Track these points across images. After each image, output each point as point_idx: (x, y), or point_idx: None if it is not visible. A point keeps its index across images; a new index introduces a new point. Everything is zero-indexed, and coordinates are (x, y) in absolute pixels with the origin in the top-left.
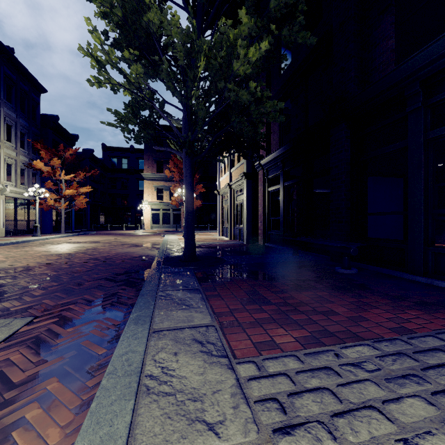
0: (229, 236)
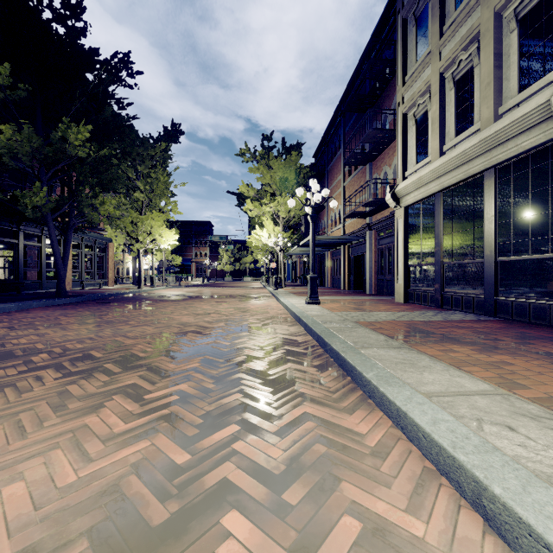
0: None
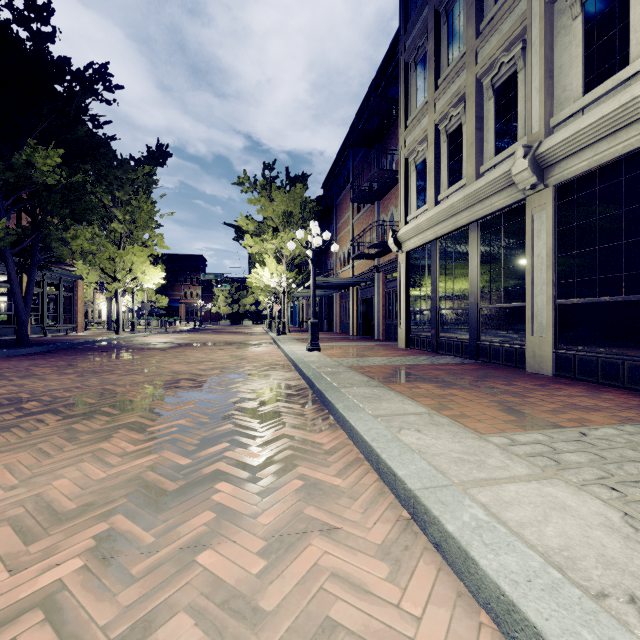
0: None
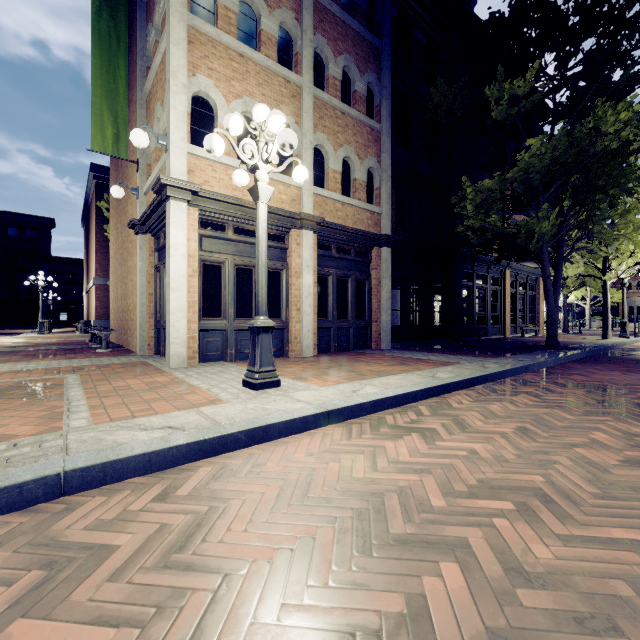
0: (309, 349)
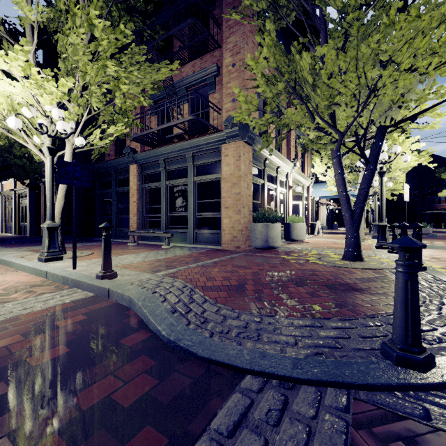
0: (13, 232)
